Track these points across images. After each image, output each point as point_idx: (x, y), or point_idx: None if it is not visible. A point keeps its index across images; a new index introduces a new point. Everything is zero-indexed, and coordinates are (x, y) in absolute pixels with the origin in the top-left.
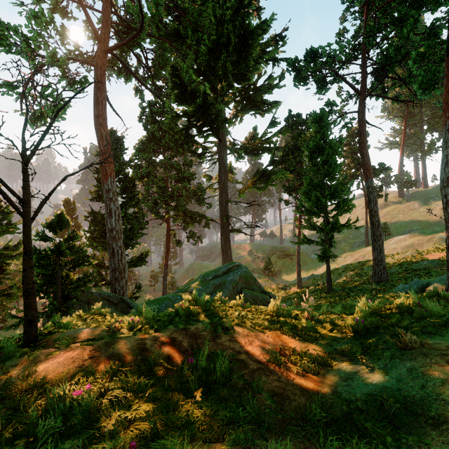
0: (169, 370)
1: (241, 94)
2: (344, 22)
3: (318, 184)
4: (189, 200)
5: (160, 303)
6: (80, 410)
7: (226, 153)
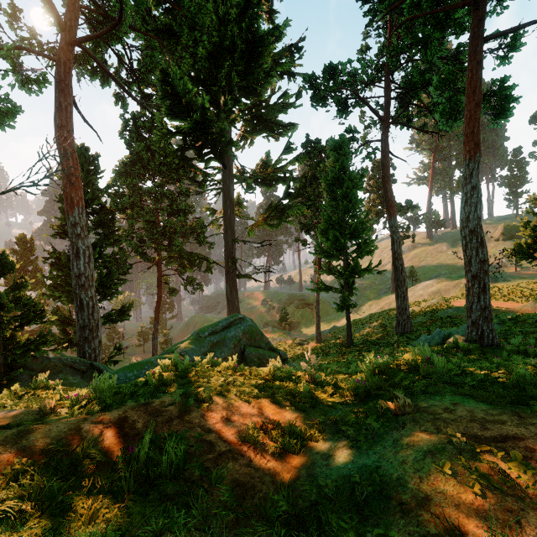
0: (104, 464)
1: (251, 112)
2: (366, 37)
3: (337, 222)
4: (186, 239)
5: (139, 369)
6: None
7: (233, 182)
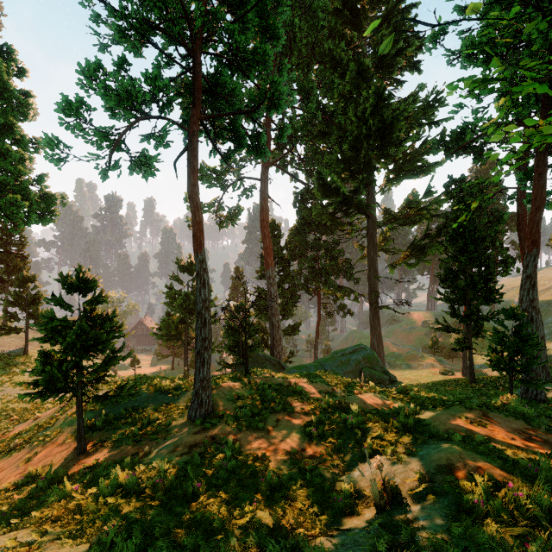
0: (286, 388)
1: (395, 160)
2: None
3: (456, 273)
4: (337, 277)
5: (300, 369)
6: (265, 388)
7: (375, 228)
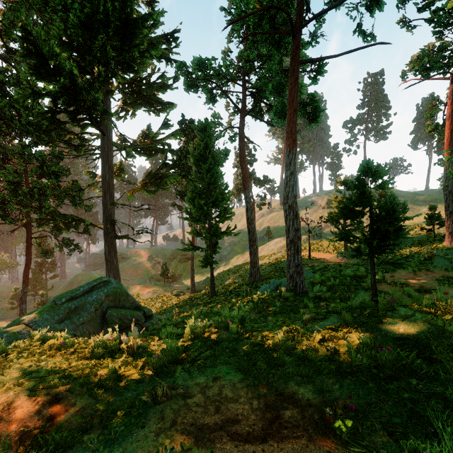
0: None
1: (132, 86)
2: (230, 42)
3: (202, 192)
4: (59, 201)
5: None
6: None
7: (112, 149)
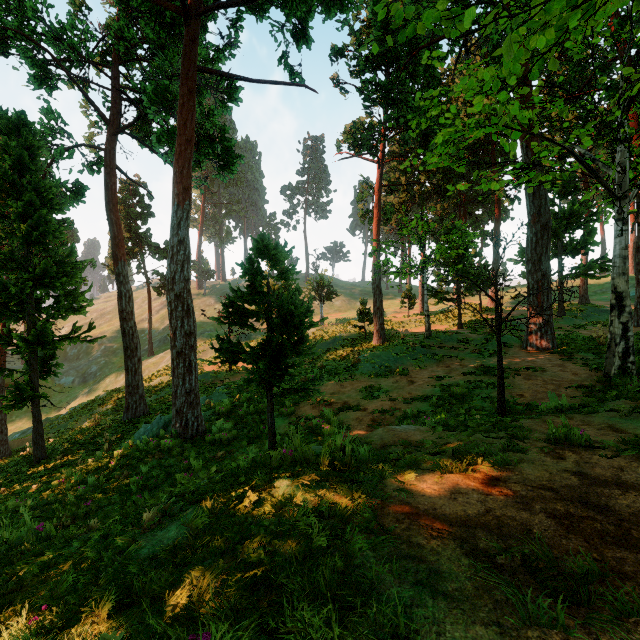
0: None
1: None
2: None
3: (9, 257)
4: None
5: None
6: None
7: None
